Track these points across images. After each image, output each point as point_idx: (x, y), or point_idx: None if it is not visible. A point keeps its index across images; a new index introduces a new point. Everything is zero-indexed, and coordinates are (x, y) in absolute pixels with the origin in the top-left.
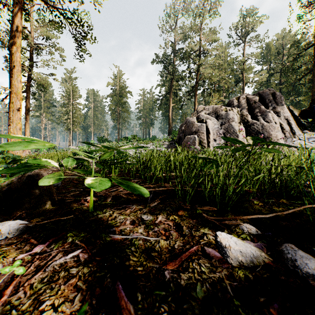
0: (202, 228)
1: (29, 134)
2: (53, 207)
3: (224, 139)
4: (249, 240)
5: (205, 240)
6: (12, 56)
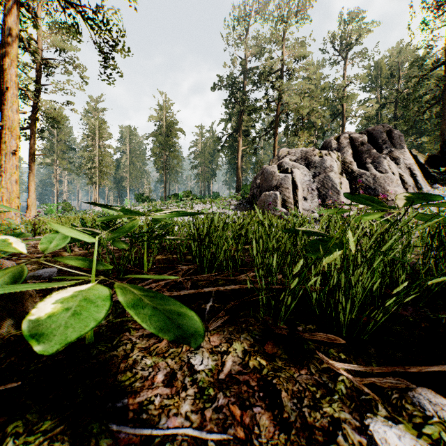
0: (324, 398)
1: (34, 189)
2: (17, 333)
3: (348, 197)
4: None
5: None
6: (4, 73)
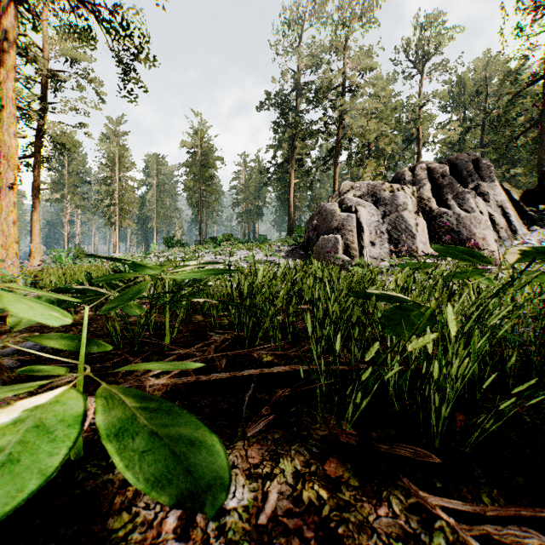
0: None
1: (39, 231)
2: None
3: (439, 249)
4: None
5: None
6: None
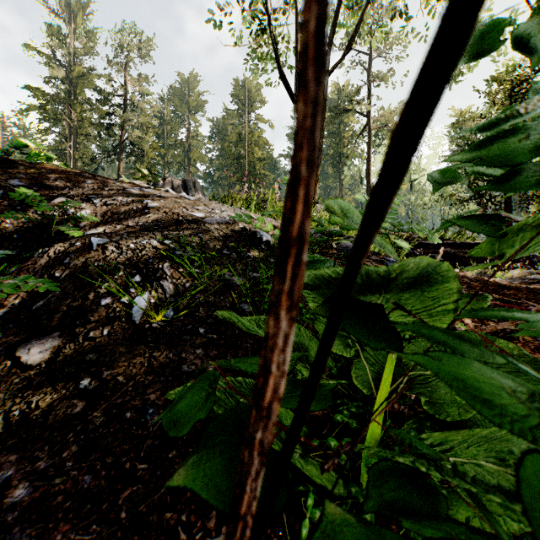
0: None
1: None
2: None
3: None
4: None
5: None
6: None
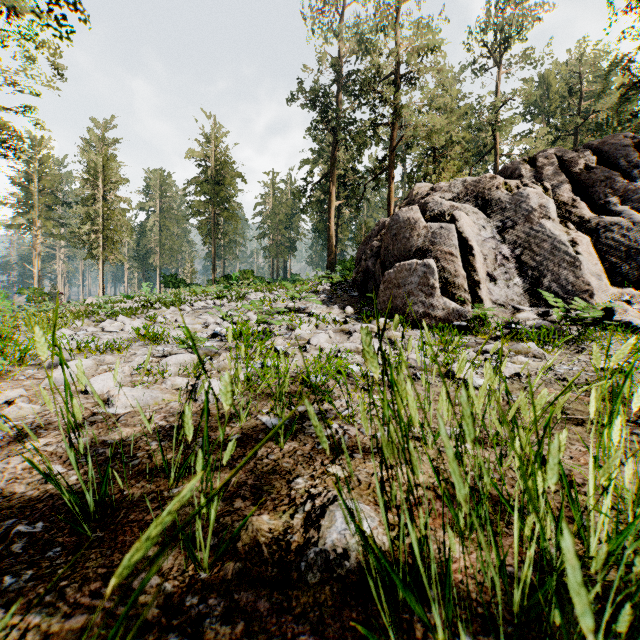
0: None
1: None
2: None
3: None
4: None
5: None
6: None
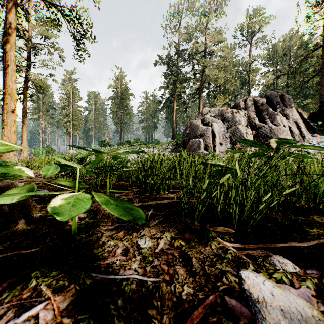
0: (218, 261)
1: (26, 137)
2: (28, 228)
3: (240, 141)
4: (287, 284)
5: (225, 283)
6: (6, 54)
